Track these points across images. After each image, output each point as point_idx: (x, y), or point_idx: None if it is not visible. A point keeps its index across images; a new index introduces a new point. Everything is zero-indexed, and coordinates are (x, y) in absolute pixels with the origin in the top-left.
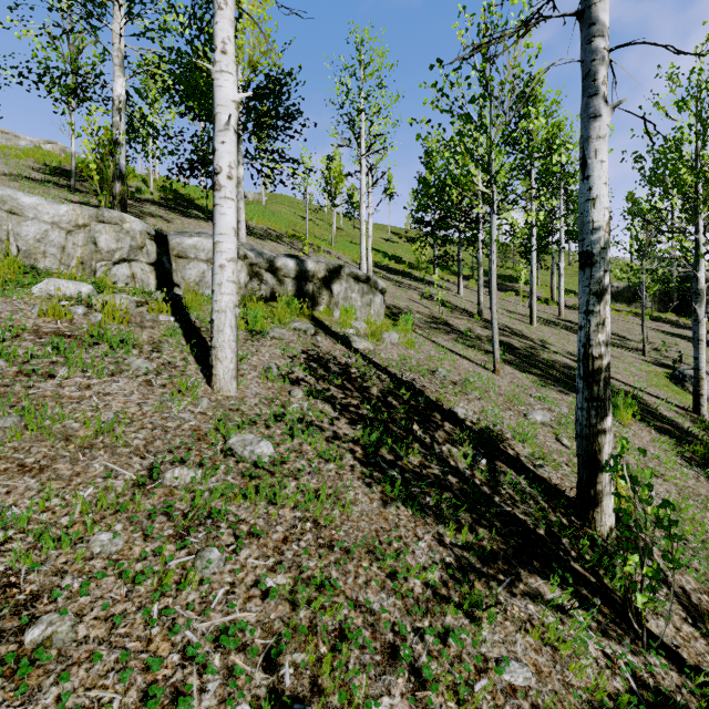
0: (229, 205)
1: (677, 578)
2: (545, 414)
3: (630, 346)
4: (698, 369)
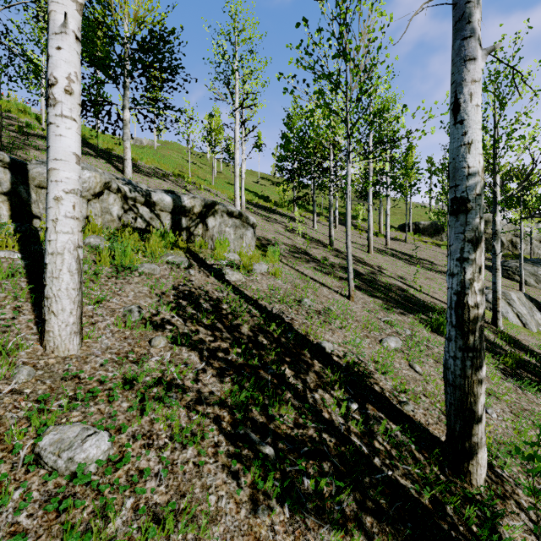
0: (68, 125)
1: None
2: (398, 341)
3: (438, 269)
4: (496, 291)
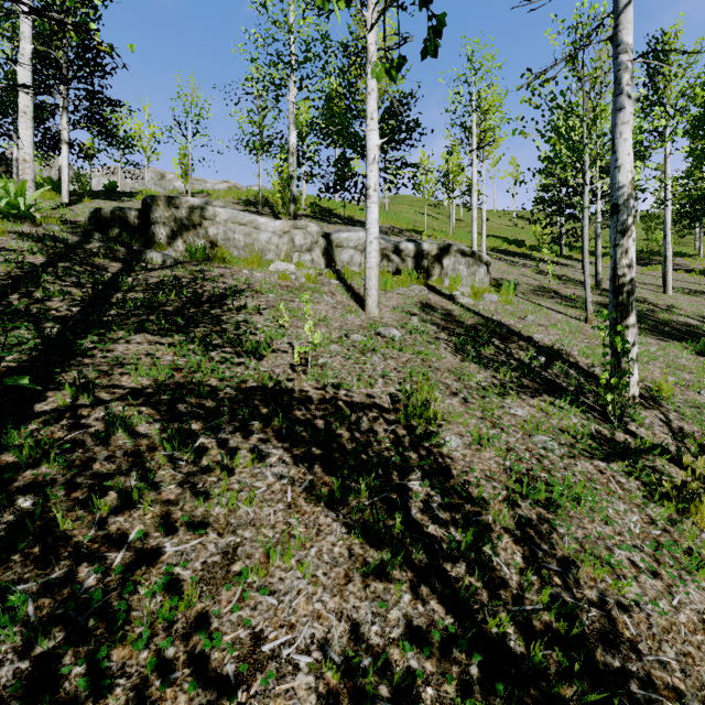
0: (375, 206)
1: (680, 424)
2: None
3: None
4: None
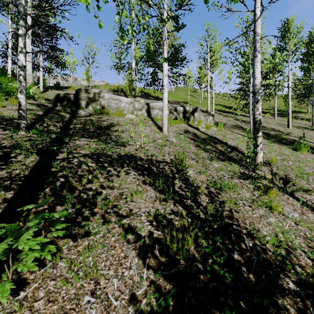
0: (166, 92)
1: (276, 171)
2: None
3: None
4: None
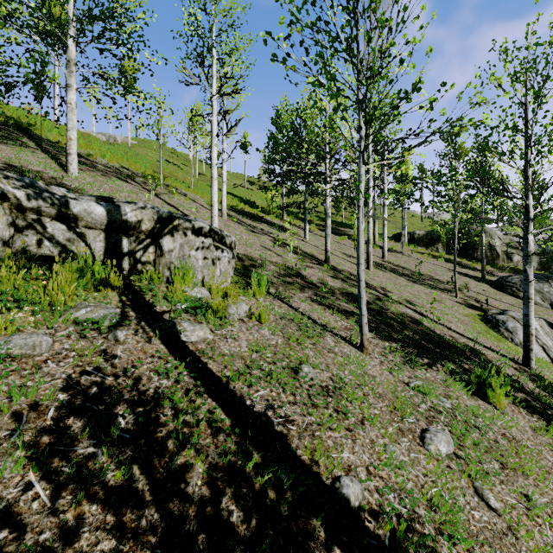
0: None
1: None
2: (450, 441)
3: (441, 286)
4: (528, 325)
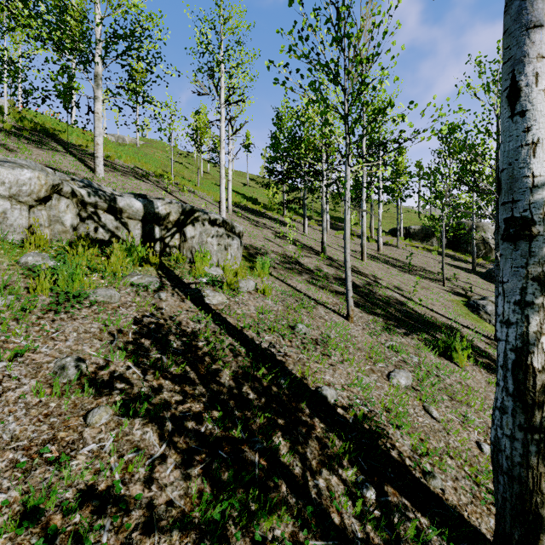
0: None
1: None
2: (408, 377)
3: (431, 276)
4: None
